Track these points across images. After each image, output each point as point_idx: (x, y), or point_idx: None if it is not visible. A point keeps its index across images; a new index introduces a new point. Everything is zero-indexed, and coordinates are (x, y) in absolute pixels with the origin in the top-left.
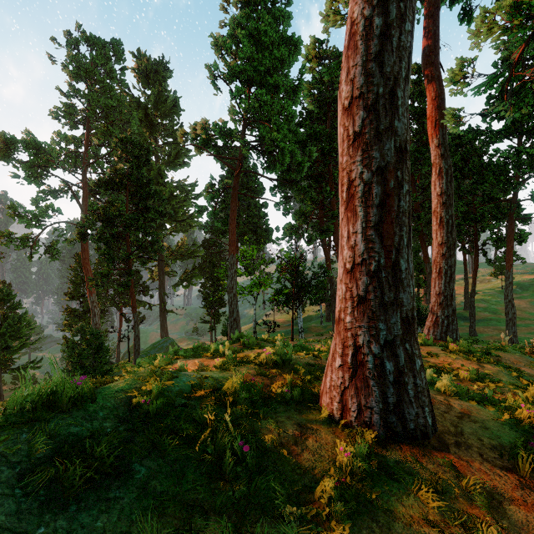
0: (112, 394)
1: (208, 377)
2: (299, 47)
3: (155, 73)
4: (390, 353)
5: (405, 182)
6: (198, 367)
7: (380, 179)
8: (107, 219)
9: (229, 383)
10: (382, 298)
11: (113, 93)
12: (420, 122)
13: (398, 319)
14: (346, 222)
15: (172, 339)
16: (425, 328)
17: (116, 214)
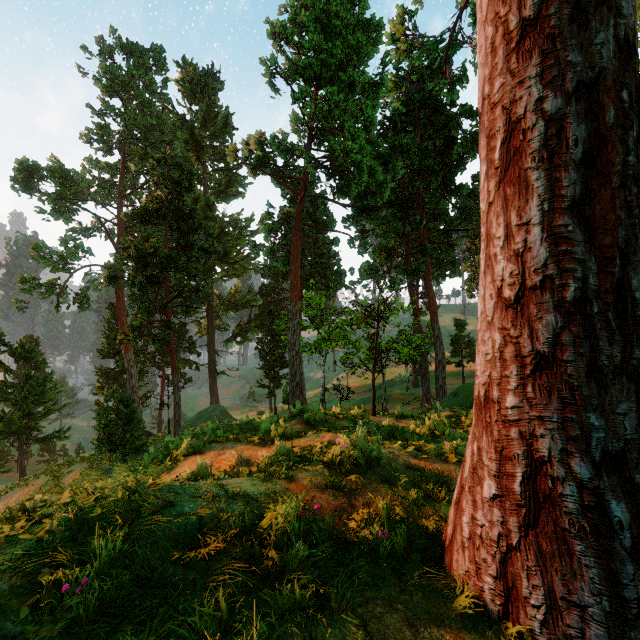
0: (11, 561)
1: (237, 497)
2: (380, 32)
3: (203, 85)
4: (617, 480)
5: (635, 114)
6: (236, 461)
7: (585, 107)
8: (139, 257)
9: (271, 516)
10: (594, 358)
11: (152, 109)
12: None
13: (632, 404)
14: (502, 207)
15: (222, 406)
16: None
17: (150, 251)
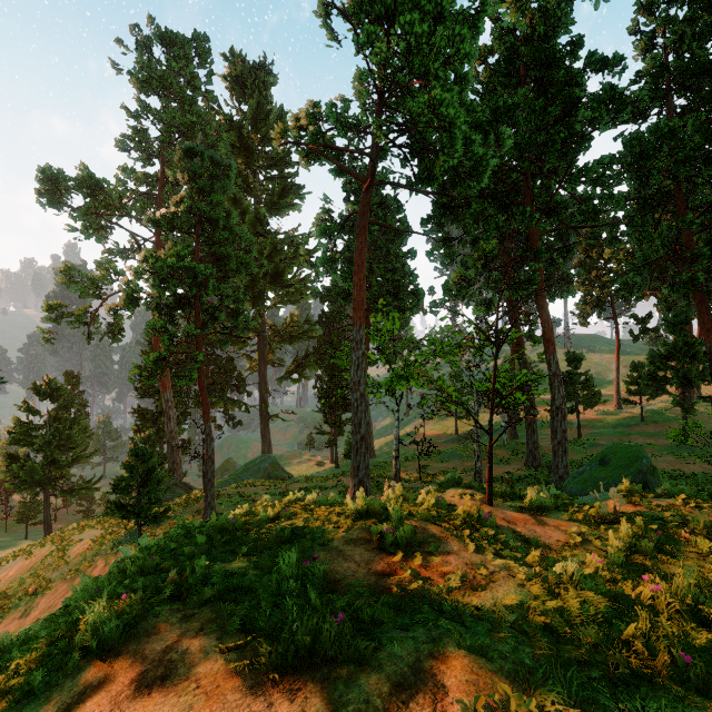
0: None
1: None
2: None
3: (253, 80)
4: None
5: None
6: None
7: None
8: (158, 269)
9: None
10: None
11: (194, 107)
12: (694, 90)
13: None
14: None
15: (273, 457)
16: None
17: (171, 260)
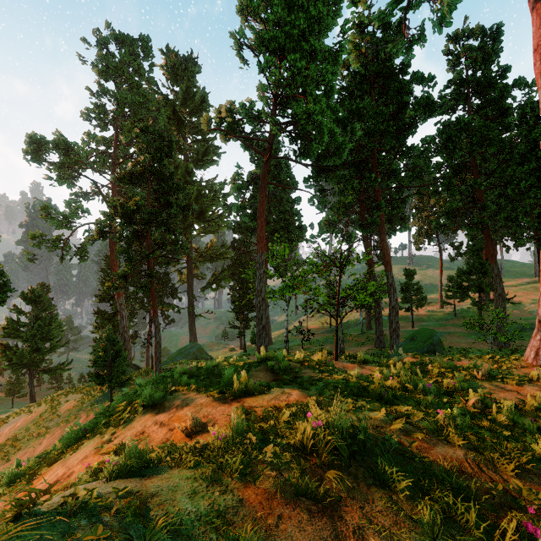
0: None
1: (156, 539)
2: (339, 5)
3: (183, 69)
4: None
5: None
6: (189, 425)
7: None
8: (124, 213)
9: None
10: None
11: (140, 90)
12: (484, 95)
13: None
14: None
15: (199, 344)
16: (528, 349)
17: (133, 208)
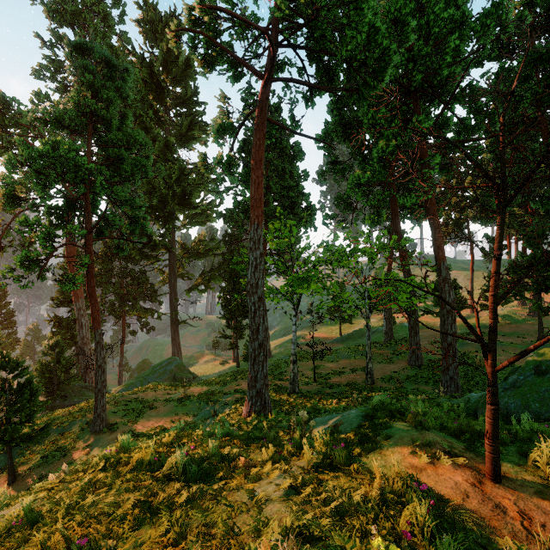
0: None
1: None
2: None
3: (164, 26)
4: None
5: None
6: None
7: None
8: (29, 158)
9: None
10: None
11: (106, 40)
12: None
13: None
14: None
15: (179, 359)
16: None
17: (45, 148)
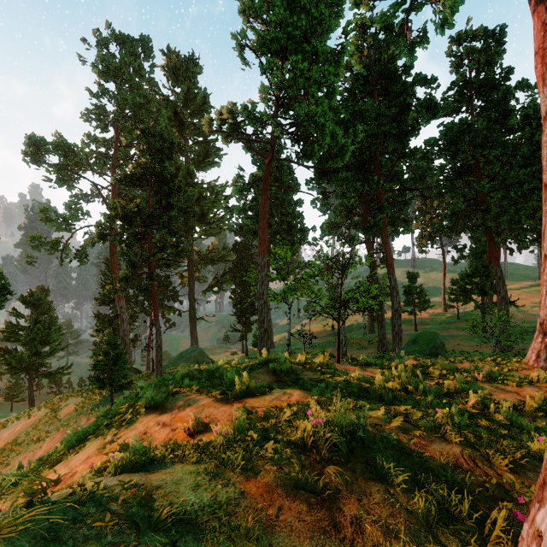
0: None
1: (161, 527)
2: (341, 6)
3: (185, 70)
4: None
5: None
6: (191, 425)
7: None
8: (125, 216)
9: None
10: None
11: (141, 90)
12: (487, 97)
13: None
14: None
15: (200, 348)
16: (530, 351)
17: (134, 210)
